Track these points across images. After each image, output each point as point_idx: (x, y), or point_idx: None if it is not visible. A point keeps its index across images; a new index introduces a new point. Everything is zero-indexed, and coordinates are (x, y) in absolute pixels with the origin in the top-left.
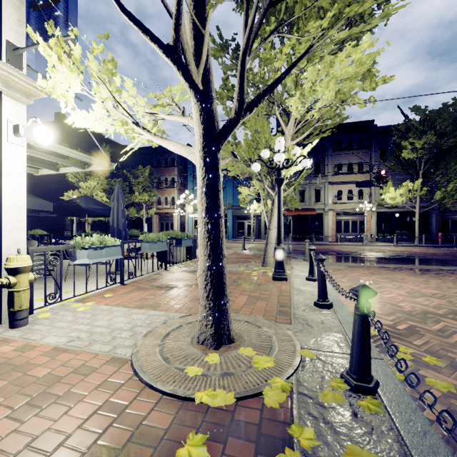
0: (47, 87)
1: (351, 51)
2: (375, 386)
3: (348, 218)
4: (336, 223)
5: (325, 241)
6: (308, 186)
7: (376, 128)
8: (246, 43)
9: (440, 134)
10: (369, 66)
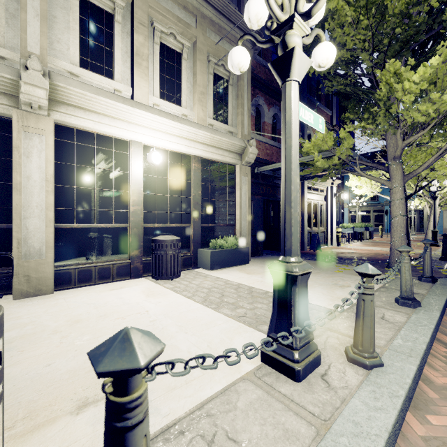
0: (348, 184)
1: None
2: None
3: None
4: None
5: None
6: None
7: None
8: (418, 182)
9: None
10: None
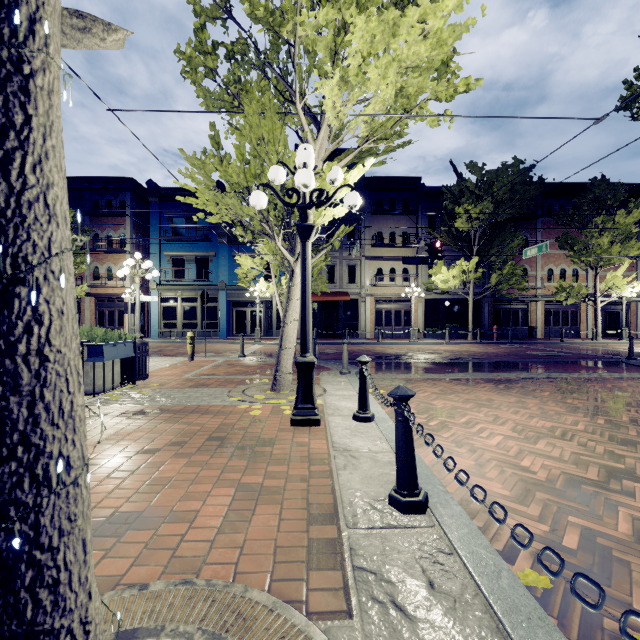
0: None
1: (428, 11)
2: None
3: (391, 306)
4: (376, 314)
5: (361, 339)
6: (339, 260)
7: (424, 188)
8: None
9: (498, 202)
10: (450, 52)
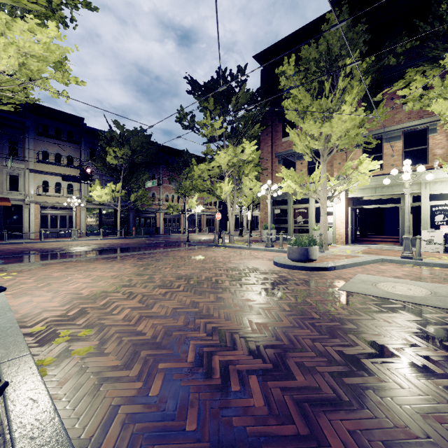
0: None
1: (36, 28)
2: None
3: (57, 212)
4: (41, 218)
5: (25, 239)
6: None
7: (86, 127)
8: None
9: (134, 151)
10: (60, 58)
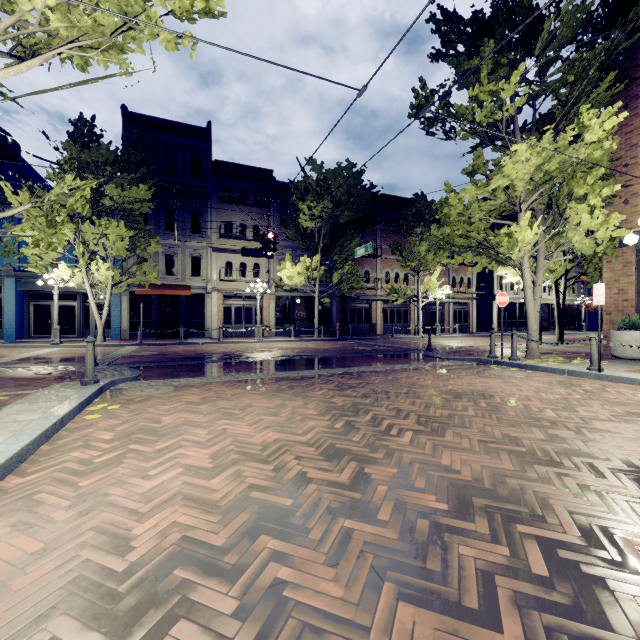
0: None
1: None
2: None
3: (241, 303)
4: (224, 311)
5: (205, 338)
6: (181, 249)
7: (275, 181)
8: None
9: (337, 203)
10: None
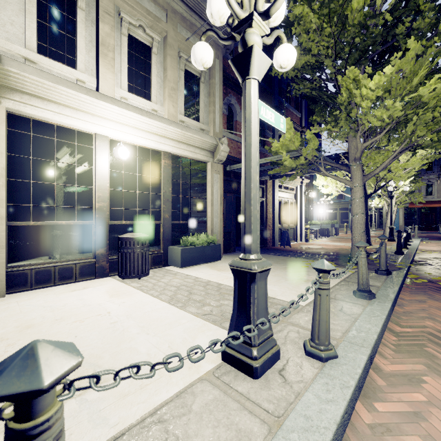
0: (316, 183)
1: None
2: (407, 248)
3: None
4: None
5: None
6: (436, 180)
7: None
8: (376, 183)
9: None
10: None
